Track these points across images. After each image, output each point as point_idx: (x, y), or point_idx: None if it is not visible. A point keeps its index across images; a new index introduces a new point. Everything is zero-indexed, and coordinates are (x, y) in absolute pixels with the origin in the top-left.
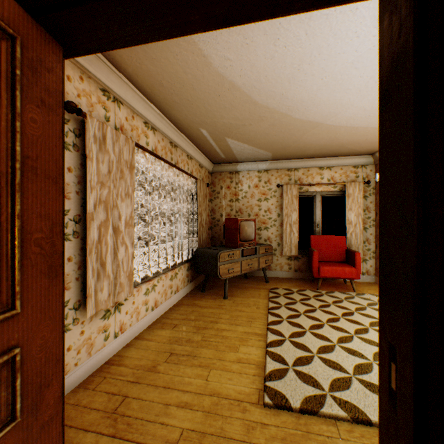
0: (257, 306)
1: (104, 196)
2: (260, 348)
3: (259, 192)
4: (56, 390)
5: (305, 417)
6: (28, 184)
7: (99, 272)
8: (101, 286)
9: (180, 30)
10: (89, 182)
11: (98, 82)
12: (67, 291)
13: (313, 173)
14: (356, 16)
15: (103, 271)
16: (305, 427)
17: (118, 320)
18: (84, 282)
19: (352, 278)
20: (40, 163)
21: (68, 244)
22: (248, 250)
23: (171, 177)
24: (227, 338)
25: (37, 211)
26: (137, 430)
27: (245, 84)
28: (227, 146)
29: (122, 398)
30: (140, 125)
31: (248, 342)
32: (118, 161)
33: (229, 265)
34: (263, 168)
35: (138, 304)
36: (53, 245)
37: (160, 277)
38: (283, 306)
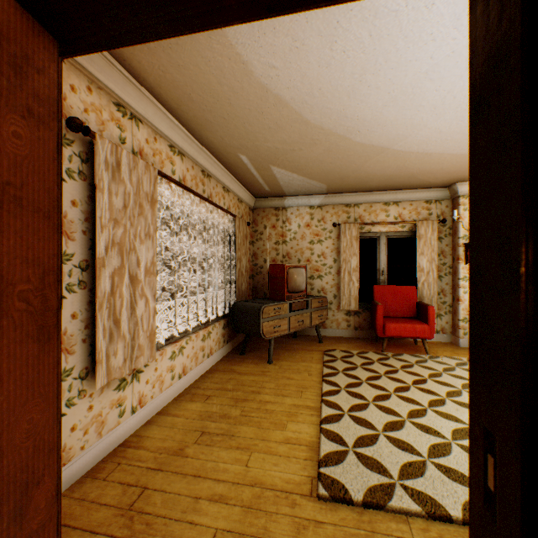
0: (308, 372)
1: (118, 237)
2: (313, 425)
3: (311, 233)
4: (49, 489)
5: (369, 512)
6: (9, 219)
7: (112, 332)
8: (115, 349)
9: (211, 19)
10: (99, 219)
11: (111, 94)
12: (71, 356)
13: (376, 209)
14: (433, 14)
15: (117, 331)
16: (369, 526)
17: (137, 392)
18: (93, 344)
19: (425, 337)
20: (26, 192)
21: (72, 297)
22: (298, 303)
23: (202, 213)
24: (272, 412)
25: (22, 255)
26: (158, 531)
27: (295, 99)
28: (273, 176)
29: (140, 490)
30: (164, 149)
31: (298, 417)
32: (136, 193)
33: (274, 322)
34: (316, 204)
35: (162, 371)
36: (44, 300)
37: (189, 337)
38: (341, 372)
